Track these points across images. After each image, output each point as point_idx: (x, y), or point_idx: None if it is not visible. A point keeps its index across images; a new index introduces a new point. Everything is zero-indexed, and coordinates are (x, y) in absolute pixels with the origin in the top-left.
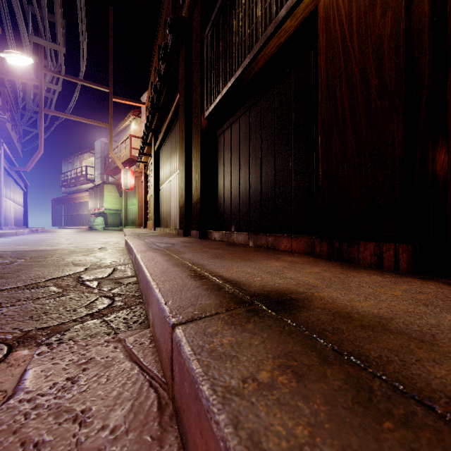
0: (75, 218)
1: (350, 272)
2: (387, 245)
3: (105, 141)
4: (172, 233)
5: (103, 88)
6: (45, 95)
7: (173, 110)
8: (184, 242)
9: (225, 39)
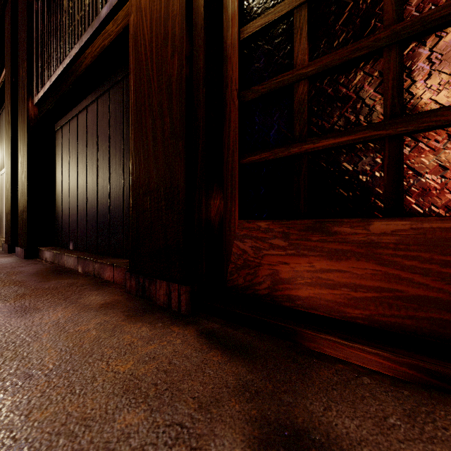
0: None
1: (128, 322)
2: (174, 286)
3: None
4: None
5: None
6: None
7: (2, 81)
8: None
9: (56, 14)
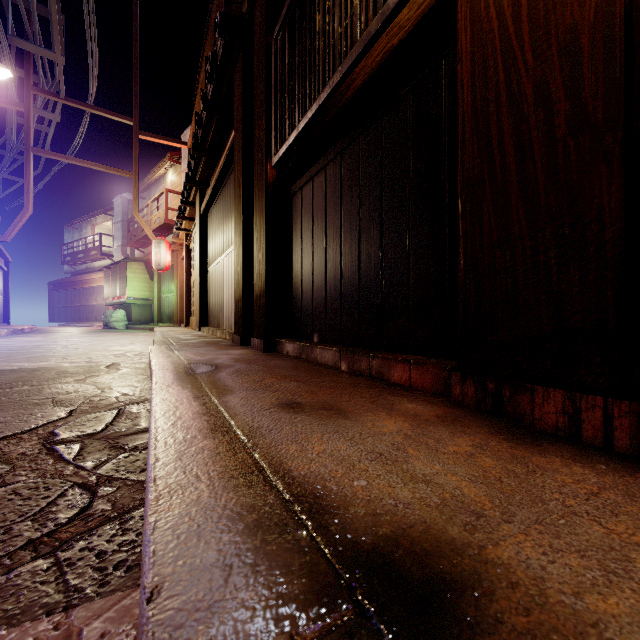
0: (84, 311)
1: (528, 452)
2: (590, 399)
3: (129, 197)
4: (224, 338)
5: (125, 119)
6: (36, 127)
7: (227, 154)
8: (238, 362)
9: (303, 43)
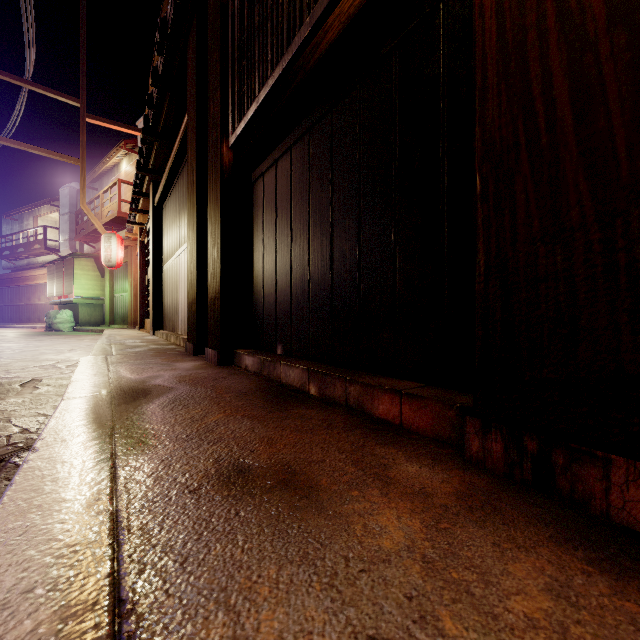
0: (25, 311)
1: None
2: None
3: (78, 187)
4: (178, 345)
5: (70, 99)
6: None
7: (181, 138)
8: (182, 382)
9: None
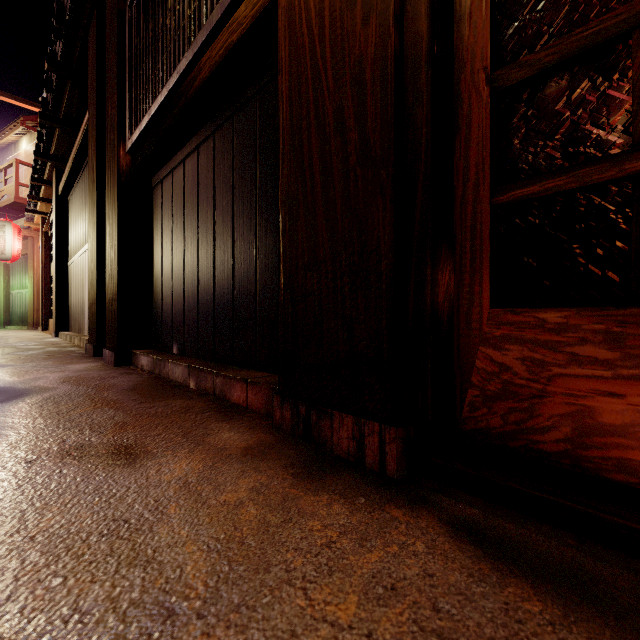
0: None
1: (303, 491)
2: (371, 425)
3: None
4: (82, 347)
5: None
6: None
7: (84, 129)
8: (65, 382)
9: (156, 18)
